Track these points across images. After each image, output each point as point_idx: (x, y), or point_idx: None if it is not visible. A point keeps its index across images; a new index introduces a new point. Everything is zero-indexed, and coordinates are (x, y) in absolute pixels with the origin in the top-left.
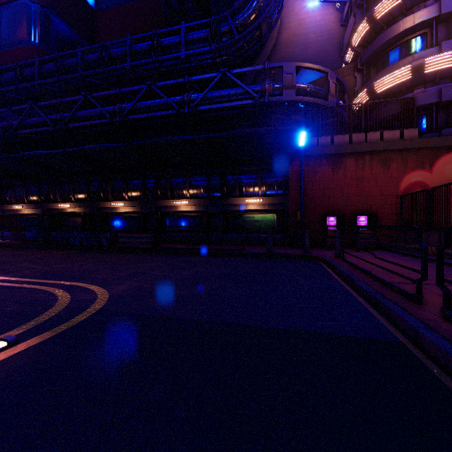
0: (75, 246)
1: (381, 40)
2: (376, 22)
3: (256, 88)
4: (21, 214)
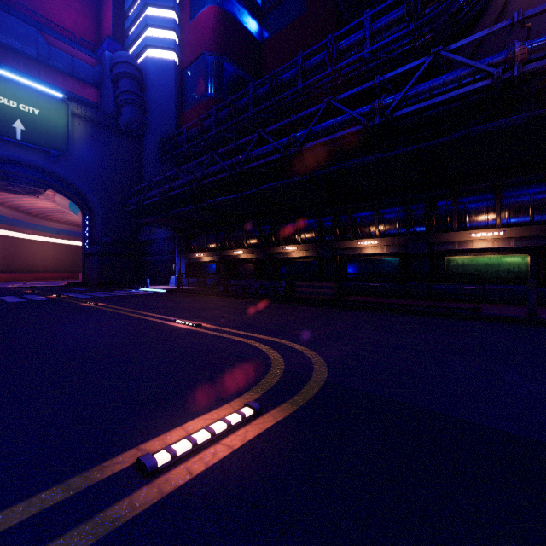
0: (251, 294)
1: None
2: None
3: (495, 60)
4: (202, 261)
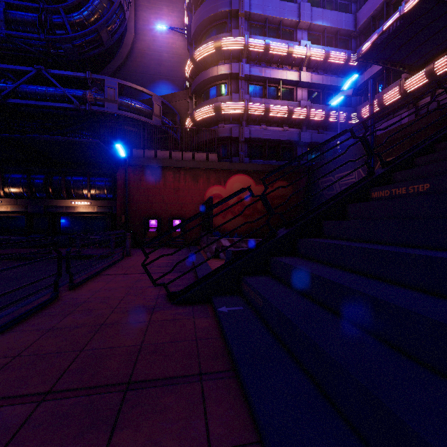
0: None
1: (200, 79)
2: (196, 63)
3: (77, 94)
4: None
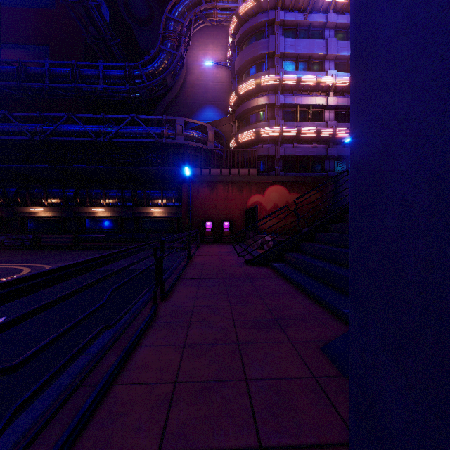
0: None
1: (243, 108)
2: (240, 95)
3: (157, 132)
4: None
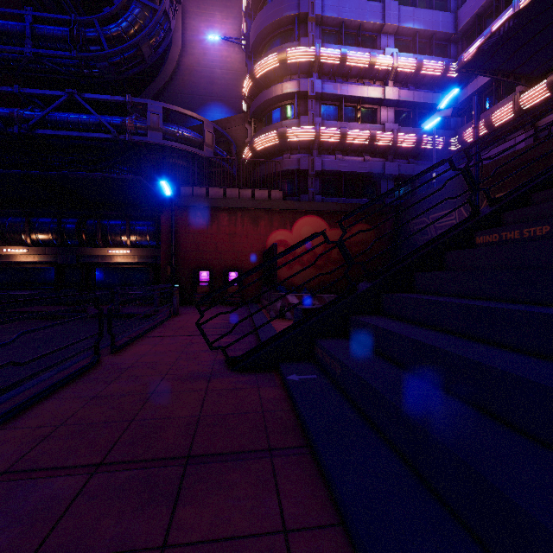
0: None
1: (261, 99)
2: (256, 80)
3: (115, 122)
4: None
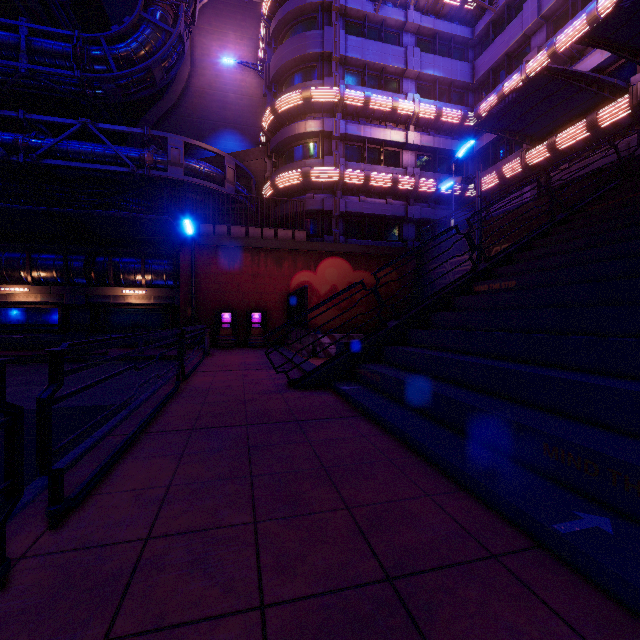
0: None
1: (283, 135)
2: (278, 115)
3: (133, 155)
4: None
